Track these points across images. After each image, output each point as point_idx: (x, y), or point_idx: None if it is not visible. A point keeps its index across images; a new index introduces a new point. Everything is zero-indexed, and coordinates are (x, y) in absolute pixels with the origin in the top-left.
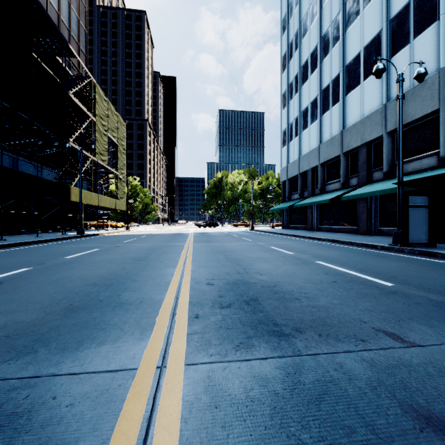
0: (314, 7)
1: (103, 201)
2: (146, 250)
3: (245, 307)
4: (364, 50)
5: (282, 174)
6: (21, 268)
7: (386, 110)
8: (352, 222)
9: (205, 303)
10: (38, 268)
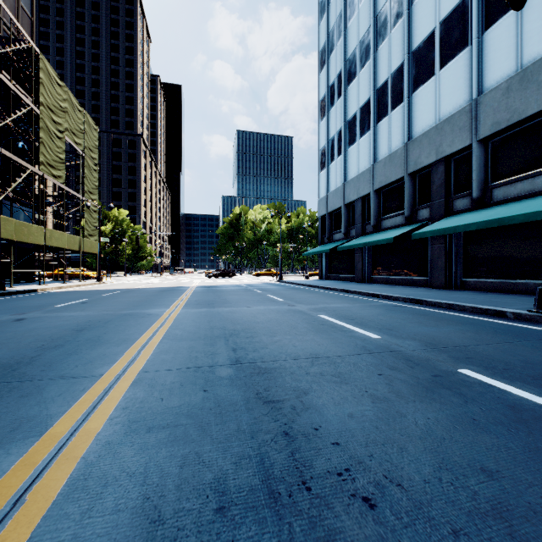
0: None
1: (55, 239)
2: (62, 332)
3: None
4: (441, 25)
5: (320, 206)
6: None
7: (477, 108)
8: (420, 271)
9: None
10: None
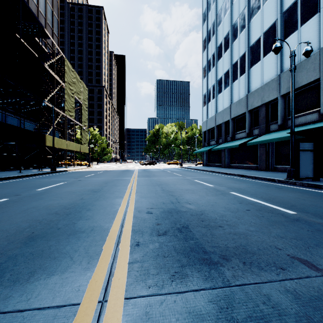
0: (227, 4)
1: (70, 146)
2: (101, 183)
3: (178, 235)
4: (264, 35)
5: (203, 126)
6: (1, 198)
7: (280, 79)
8: (254, 162)
9: (145, 231)
10: (14, 199)
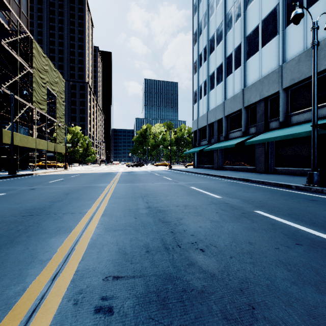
0: None
1: (41, 145)
2: (58, 195)
3: None
4: (262, 22)
5: (193, 125)
6: None
7: (282, 70)
8: (251, 163)
9: None
10: None
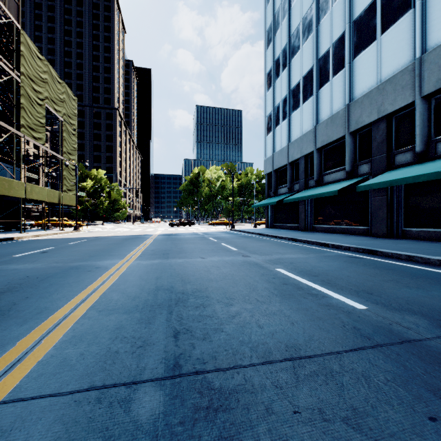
0: None
1: (35, 193)
2: None
3: None
4: None
5: (267, 165)
6: None
7: (420, 66)
8: (360, 221)
9: None
10: None
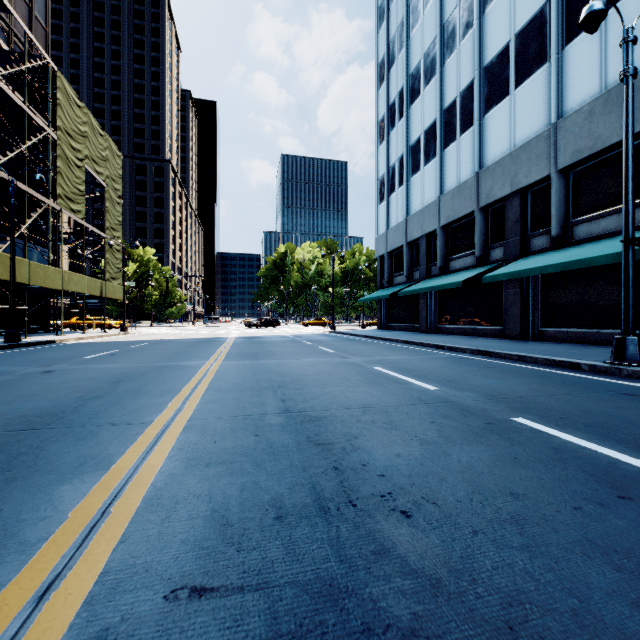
0: None
1: (73, 283)
2: (99, 384)
3: None
4: (517, 38)
5: (379, 244)
6: None
7: (556, 134)
8: (493, 320)
9: None
10: None
